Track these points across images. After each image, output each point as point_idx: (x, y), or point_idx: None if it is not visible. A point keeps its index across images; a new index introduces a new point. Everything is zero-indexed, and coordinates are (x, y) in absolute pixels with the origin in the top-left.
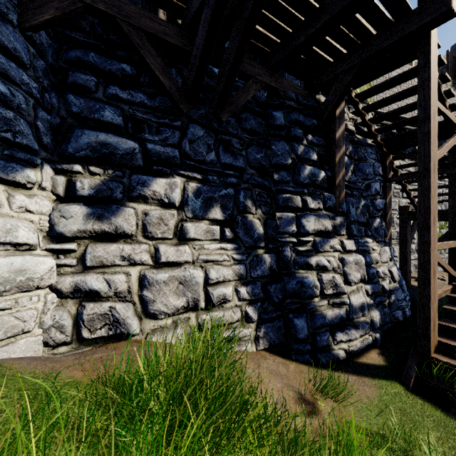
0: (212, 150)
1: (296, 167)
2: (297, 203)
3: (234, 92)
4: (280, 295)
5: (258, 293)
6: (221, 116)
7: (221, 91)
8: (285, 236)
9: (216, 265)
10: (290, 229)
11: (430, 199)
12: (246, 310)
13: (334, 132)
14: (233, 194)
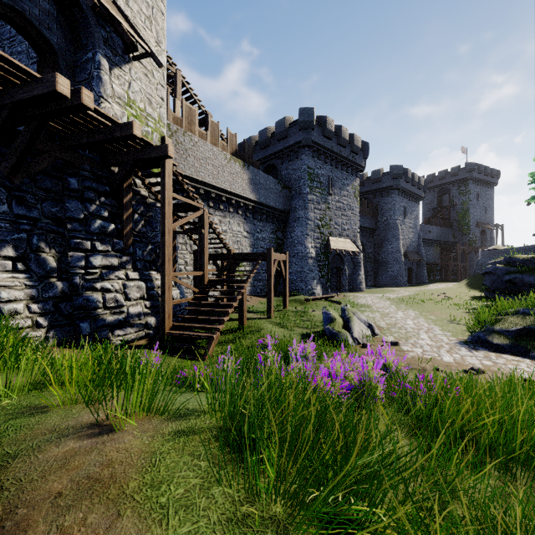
0: (5, 203)
1: (88, 221)
2: (87, 246)
3: (29, 157)
4: (71, 310)
5: (49, 308)
6: (14, 180)
7: (13, 165)
8: (75, 269)
9: (8, 289)
10: (80, 264)
11: (166, 248)
12: (37, 320)
13: (123, 198)
14: (26, 238)
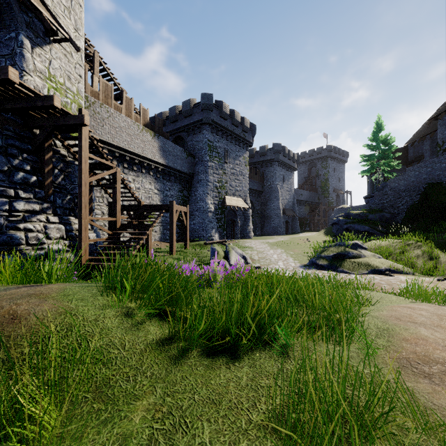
0: None
1: (12, 173)
2: (11, 193)
3: None
4: None
5: None
6: None
7: None
8: None
9: None
10: (4, 208)
11: (82, 197)
12: None
13: (44, 155)
14: None
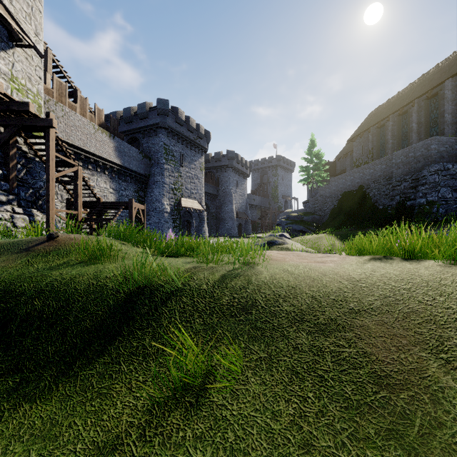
0: None
1: None
2: None
3: None
4: None
5: None
6: None
7: None
8: None
9: None
10: None
11: (50, 191)
12: None
13: (9, 151)
14: None
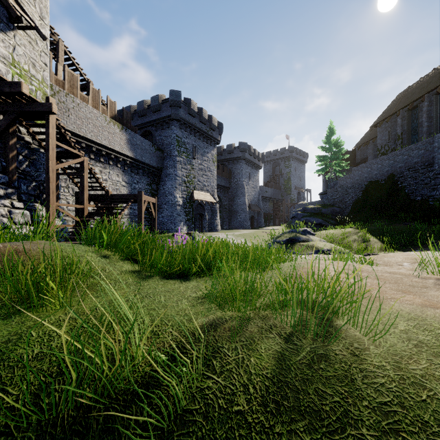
0: None
1: None
2: None
3: None
4: None
5: None
6: None
7: None
8: None
9: None
10: None
11: (50, 183)
12: None
13: (8, 141)
14: None
